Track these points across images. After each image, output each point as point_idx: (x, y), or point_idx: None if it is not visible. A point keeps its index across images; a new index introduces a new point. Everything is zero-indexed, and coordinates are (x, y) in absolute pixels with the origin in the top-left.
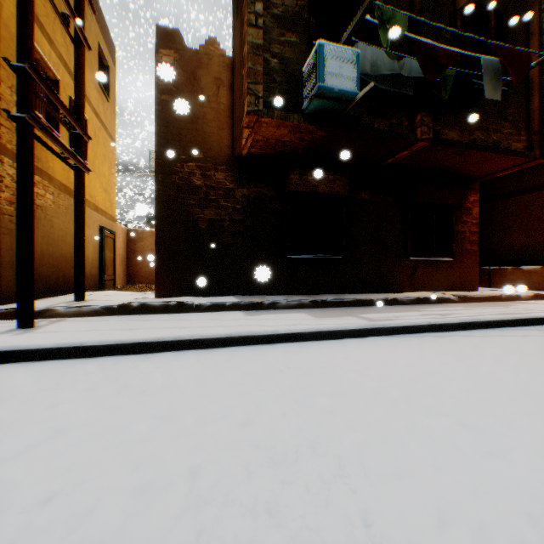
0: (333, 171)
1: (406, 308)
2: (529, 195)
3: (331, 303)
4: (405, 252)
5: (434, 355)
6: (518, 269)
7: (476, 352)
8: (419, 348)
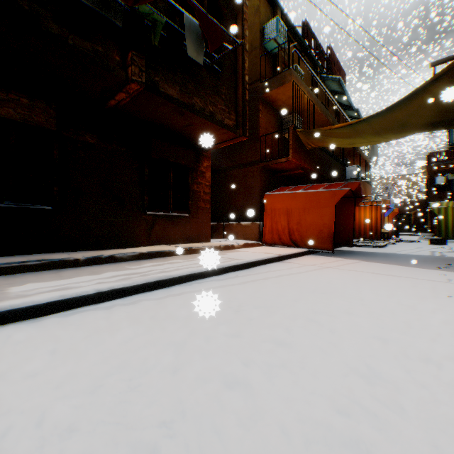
0: (41, 98)
1: (114, 268)
2: (247, 169)
3: (2, 270)
4: (143, 206)
5: (4, 371)
6: (240, 224)
7: (104, 338)
8: (16, 348)
